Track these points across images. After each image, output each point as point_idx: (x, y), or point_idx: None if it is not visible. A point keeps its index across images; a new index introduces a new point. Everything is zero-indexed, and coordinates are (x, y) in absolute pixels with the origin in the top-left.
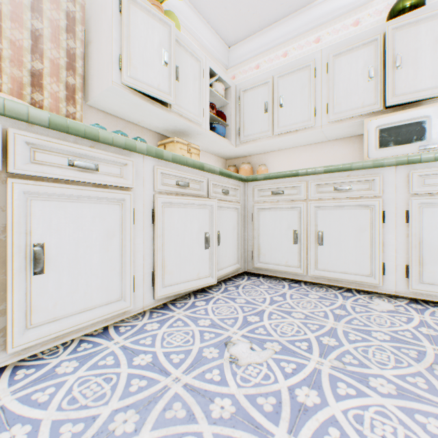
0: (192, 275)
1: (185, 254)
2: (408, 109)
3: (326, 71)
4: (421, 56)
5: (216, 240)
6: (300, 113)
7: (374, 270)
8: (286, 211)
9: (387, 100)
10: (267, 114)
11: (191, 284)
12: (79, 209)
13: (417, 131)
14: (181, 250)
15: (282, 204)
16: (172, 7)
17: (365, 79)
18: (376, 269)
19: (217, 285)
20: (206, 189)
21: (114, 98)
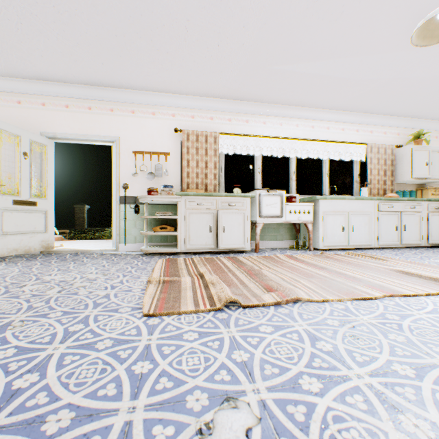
0: None
1: (438, 231)
2: None
3: None
4: None
5: None
6: None
7: None
8: None
9: None
10: None
11: None
12: (410, 217)
13: None
14: (436, 230)
15: None
16: (422, 128)
17: None
18: None
19: None
20: None
21: (405, 181)
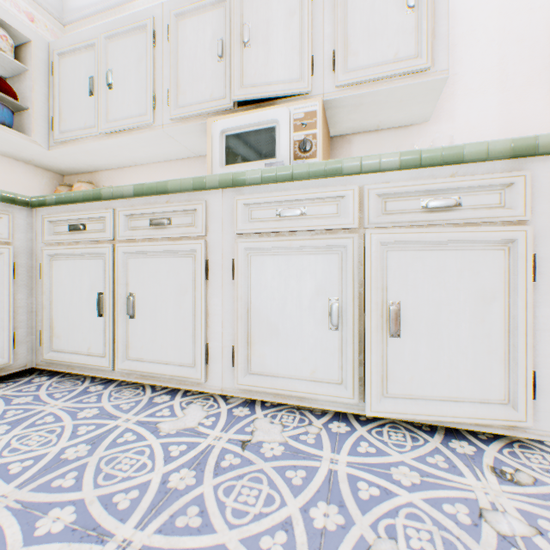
0: None
1: None
2: (258, 109)
3: (168, 38)
4: (273, 32)
5: None
6: (136, 101)
7: (197, 357)
8: (89, 259)
9: (233, 92)
10: (94, 98)
11: None
12: None
13: (267, 143)
14: None
15: (83, 248)
16: None
17: (214, 57)
18: (199, 354)
19: None
20: None
21: None
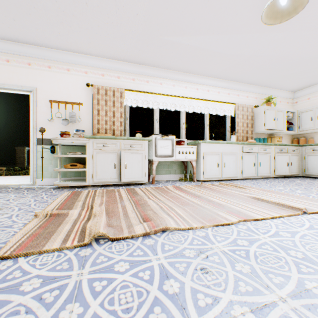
0: (283, 172)
1: (281, 167)
2: None
3: None
4: None
5: (290, 164)
6: None
7: None
8: None
9: None
10: (311, 121)
11: (283, 174)
12: (263, 157)
13: None
14: (280, 166)
15: (316, 154)
16: (271, 94)
17: None
18: None
19: (290, 177)
20: (286, 151)
21: (260, 131)
